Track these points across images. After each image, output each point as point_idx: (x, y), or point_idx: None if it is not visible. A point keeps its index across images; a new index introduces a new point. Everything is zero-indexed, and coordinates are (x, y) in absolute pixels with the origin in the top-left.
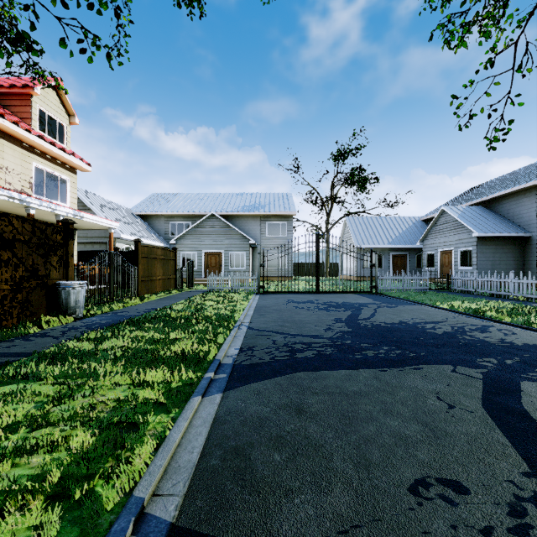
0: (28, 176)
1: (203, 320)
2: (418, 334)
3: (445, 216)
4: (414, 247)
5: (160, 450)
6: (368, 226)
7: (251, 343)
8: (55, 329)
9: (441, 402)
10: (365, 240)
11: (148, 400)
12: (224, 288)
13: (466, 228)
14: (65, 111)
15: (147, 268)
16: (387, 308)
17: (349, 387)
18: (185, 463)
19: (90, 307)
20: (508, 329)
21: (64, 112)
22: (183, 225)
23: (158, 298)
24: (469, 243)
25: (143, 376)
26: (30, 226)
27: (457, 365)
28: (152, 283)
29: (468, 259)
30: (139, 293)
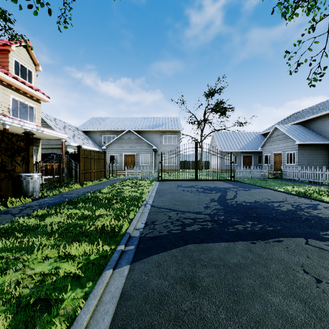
0: (7, 104)
1: (121, 200)
2: (270, 211)
3: (277, 131)
4: (257, 151)
5: None
6: (227, 138)
7: (153, 218)
8: (16, 207)
9: (308, 275)
10: (225, 146)
11: (68, 274)
12: (136, 177)
13: (291, 139)
14: (33, 62)
15: (86, 165)
16: (243, 191)
17: (230, 259)
18: None
19: (45, 191)
20: None
21: (32, 62)
22: (111, 137)
23: (93, 184)
24: (293, 148)
25: (68, 250)
26: (0, 135)
27: (308, 238)
28: (89, 174)
29: (292, 159)
30: (80, 181)
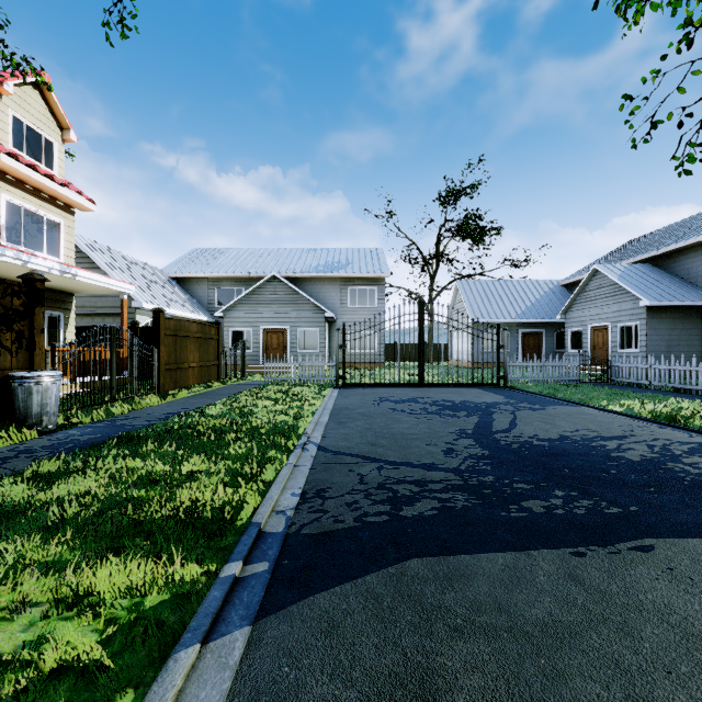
0: None
1: (247, 433)
2: (602, 461)
3: (598, 279)
4: (553, 321)
5: None
6: (489, 294)
7: (321, 481)
8: None
9: None
10: (484, 312)
11: (71, 662)
12: (288, 379)
13: (631, 295)
14: (56, 122)
15: (174, 351)
16: (530, 411)
17: (525, 607)
18: None
19: (74, 412)
20: None
21: (53, 123)
22: (234, 291)
23: (190, 394)
24: (634, 316)
25: (86, 580)
26: None
27: None
28: (182, 372)
29: (633, 338)
30: (161, 387)
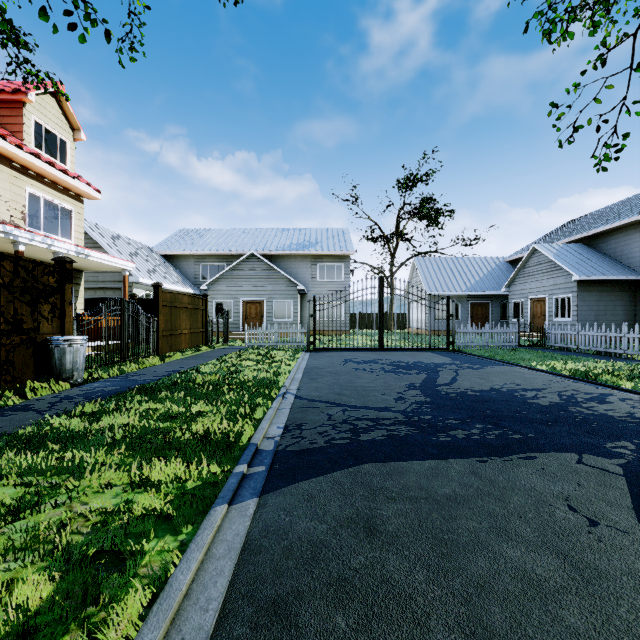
0: (20, 204)
1: (238, 386)
2: (518, 406)
3: (536, 256)
4: (498, 293)
5: (154, 610)
6: (442, 269)
7: (299, 419)
8: (43, 399)
9: (576, 514)
10: (438, 285)
11: (150, 512)
12: (266, 344)
13: (564, 271)
14: (68, 124)
15: (169, 320)
16: (470, 370)
17: (438, 488)
18: (192, 633)
19: (94, 369)
20: (632, 398)
21: (66, 125)
22: (216, 267)
23: (183, 357)
24: (567, 289)
25: (146, 472)
26: (12, 264)
27: (582, 452)
28: (176, 338)
29: (566, 309)
30: (160, 350)
